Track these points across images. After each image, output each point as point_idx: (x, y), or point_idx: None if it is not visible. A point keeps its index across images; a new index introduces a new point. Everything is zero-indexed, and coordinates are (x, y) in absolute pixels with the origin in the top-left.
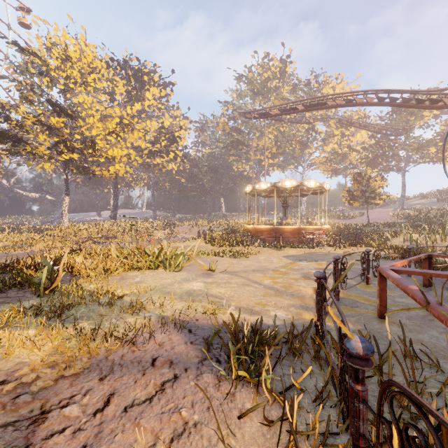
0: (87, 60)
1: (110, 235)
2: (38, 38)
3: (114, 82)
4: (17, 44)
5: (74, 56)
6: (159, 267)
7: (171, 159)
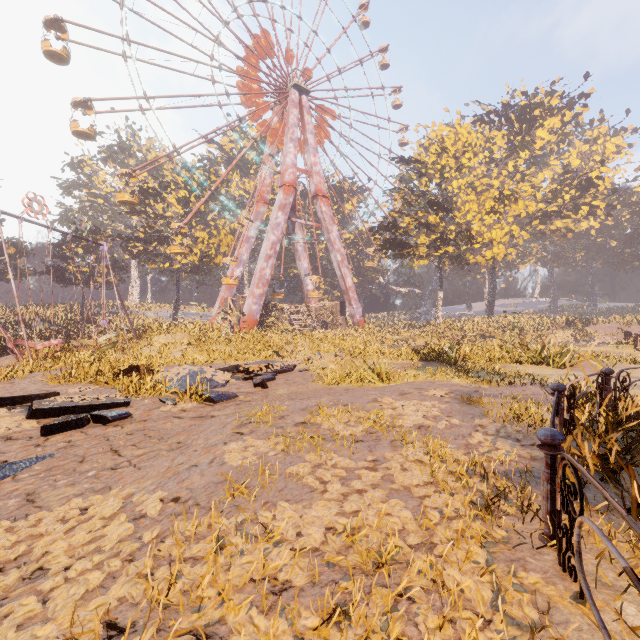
0: (462, 141)
1: (486, 334)
2: (417, 143)
3: (490, 140)
4: (403, 159)
5: (449, 143)
6: (542, 364)
7: (582, 217)
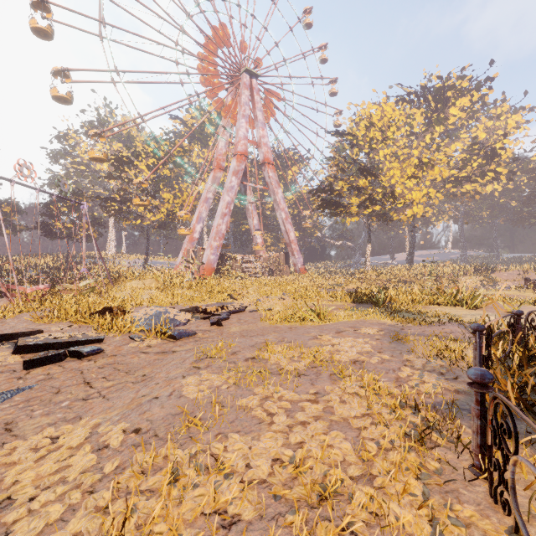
0: (387, 117)
1: (407, 280)
2: (349, 119)
3: (411, 117)
4: (337, 132)
5: (376, 119)
6: (456, 305)
7: (488, 181)
